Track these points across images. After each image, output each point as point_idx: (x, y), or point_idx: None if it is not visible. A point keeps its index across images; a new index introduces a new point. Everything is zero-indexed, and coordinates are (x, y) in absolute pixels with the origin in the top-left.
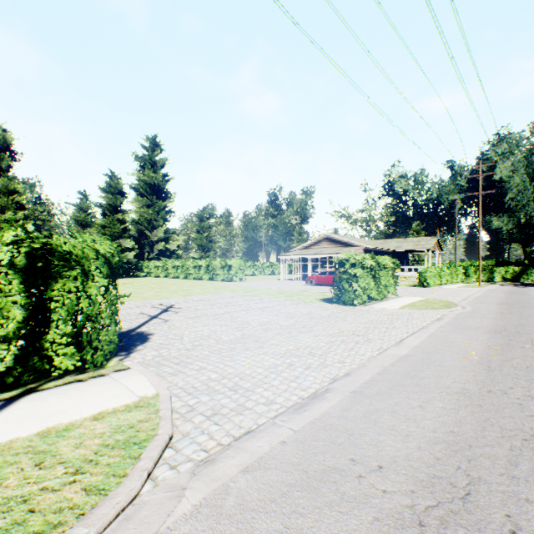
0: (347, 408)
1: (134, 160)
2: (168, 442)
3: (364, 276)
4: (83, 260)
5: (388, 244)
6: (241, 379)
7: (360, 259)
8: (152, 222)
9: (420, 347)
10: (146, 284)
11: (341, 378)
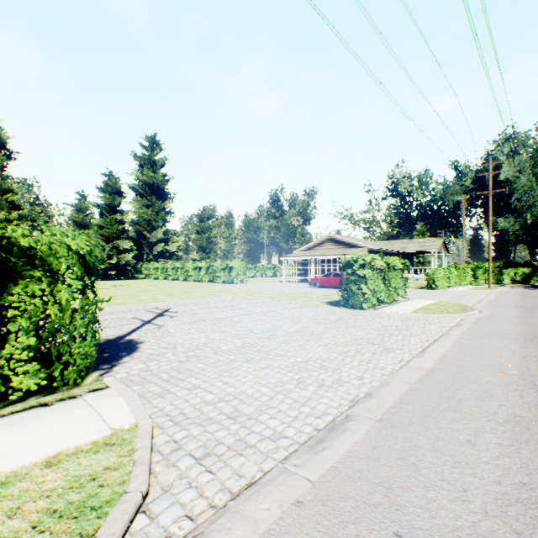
0: (376, 445)
1: (133, 160)
2: (141, 504)
3: (373, 278)
4: (51, 258)
5: (393, 245)
6: (241, 401)
7: (370, 260)
8: (151, 223)
9: (447, 358)
10: (144, 287)
11: (362, 400)
